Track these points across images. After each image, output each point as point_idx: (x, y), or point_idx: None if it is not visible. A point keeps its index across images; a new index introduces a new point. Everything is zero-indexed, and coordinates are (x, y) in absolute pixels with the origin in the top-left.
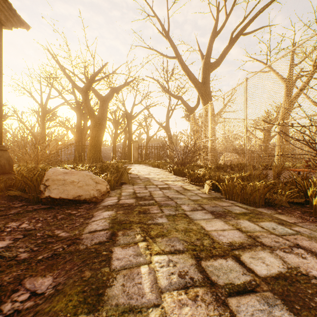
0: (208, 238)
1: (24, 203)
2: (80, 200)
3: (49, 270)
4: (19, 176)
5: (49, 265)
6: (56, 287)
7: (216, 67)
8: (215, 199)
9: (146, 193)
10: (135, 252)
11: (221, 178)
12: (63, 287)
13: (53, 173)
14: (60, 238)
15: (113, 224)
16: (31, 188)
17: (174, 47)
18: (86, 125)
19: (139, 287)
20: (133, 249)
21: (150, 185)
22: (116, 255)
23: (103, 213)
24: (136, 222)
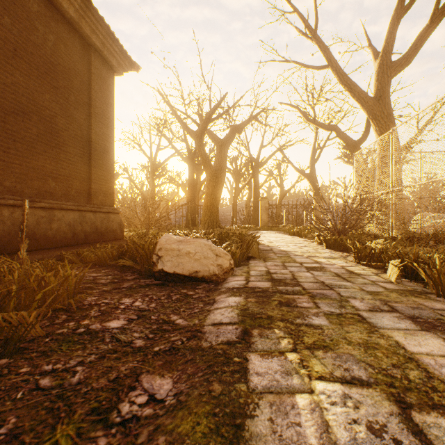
0: (416, 367)
1: (136, 275)
2: (197, 278)
3: (167, 369)
4: (131, 243)
5: (167, 361)
6: (178, 396)
7: (404, 67)
8: (414, 294)
9: (286, 274)
10: (283, 368)
11: (421, 256)
12: (187, 399)
13: (166, 241)
14: (177, 326)
15: (243, 317)
16: (143, 259)
17: (325, 51)
18: (199, 180)
19: (298, 430)
20: (278, 362)
21: (290, 263)
22: (253, 367)
23: (228, 299)
24: (278, 318)
